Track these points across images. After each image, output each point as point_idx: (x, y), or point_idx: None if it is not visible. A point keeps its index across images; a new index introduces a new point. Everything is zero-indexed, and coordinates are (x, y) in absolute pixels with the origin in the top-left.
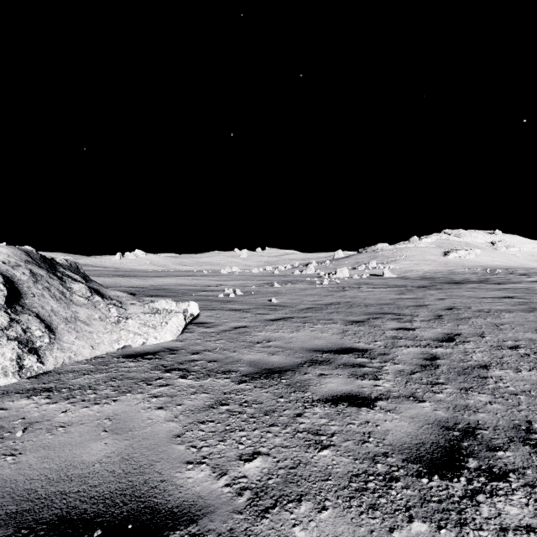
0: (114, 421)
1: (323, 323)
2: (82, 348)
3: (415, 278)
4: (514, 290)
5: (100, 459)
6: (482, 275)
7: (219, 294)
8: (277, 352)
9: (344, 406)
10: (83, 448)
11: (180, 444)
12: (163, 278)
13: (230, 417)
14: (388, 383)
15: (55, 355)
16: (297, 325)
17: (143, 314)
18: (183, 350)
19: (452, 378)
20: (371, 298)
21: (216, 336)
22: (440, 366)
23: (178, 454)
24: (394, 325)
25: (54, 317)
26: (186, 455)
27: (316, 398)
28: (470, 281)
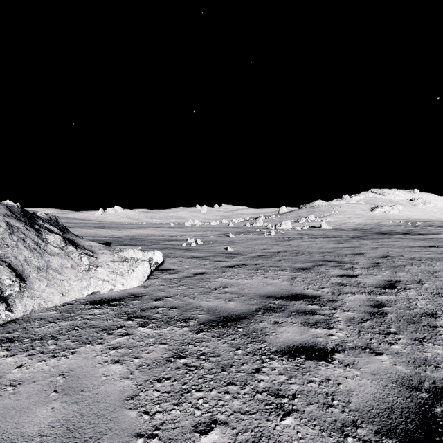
0: (67, 378)
1: (273, 270)
2: (52, 295)
3: (348, 230)
4: (437, 240)
5: (42, 430)
6: (405, 227)
7: (182, 243)
8: (233, 299)
9: (302, 359)
10: (27, 415)
11: (132, 409)
12: (136, 230)
13: (187, 373)
14: (341, 333)
15: (25, 303)
16: (250, 271)
17: (112, 262)
18: (146, 296)
19: (403, 327)
20: (313, 247)
21: (178, 282)
22: (388, 313)
23: (128, 423)
24: (338, 272)
25: (27, 266)
26: (137, 424)
27: (273, 349)
28: (396, 232)
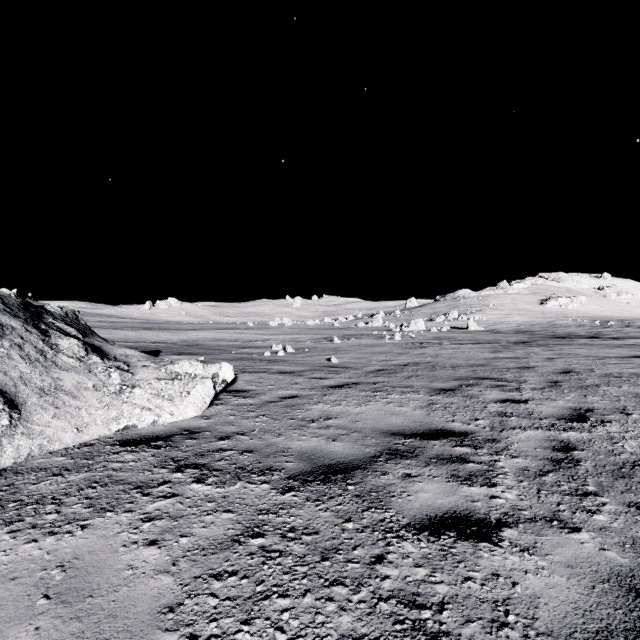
0: (69, 573)
1: (400, 392)
2: (62, 431)
3: (508, 332)
4: None
5: None
6: (590, 328)
7: (265, 351)
8: (339, 437)
9: (451, 539)
10: None
11: (171, 630)
12: (198, 332)
13: (264, 563)
14: (510, 493)
15: (18, 443)
16: (365, 394)
17: (156, 380)
18: (207, 432)
19: (607, 484)
20: (458, 357)
21: (257, 410)
22: (581, 461)
23: None
24: (497, 396)
25: (23, 387)
26: None
27: (404, 521)
28: (578, 335)
